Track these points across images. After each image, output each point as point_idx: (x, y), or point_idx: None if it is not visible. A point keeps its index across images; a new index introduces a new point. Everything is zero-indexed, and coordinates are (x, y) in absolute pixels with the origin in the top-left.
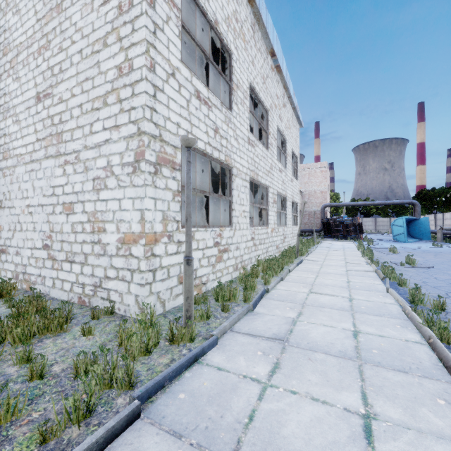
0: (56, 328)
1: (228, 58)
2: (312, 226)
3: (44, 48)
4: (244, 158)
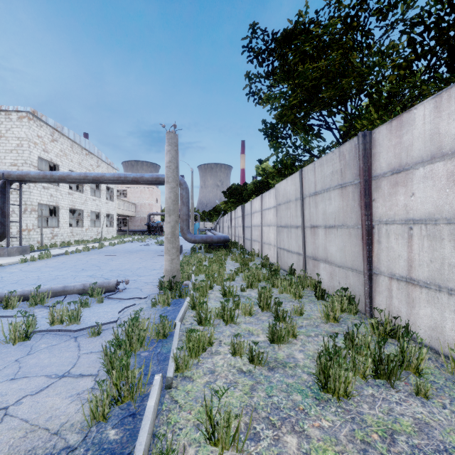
0: None
1: (58, 166)
2: (143, 228)
3: None
4: (66, 201)
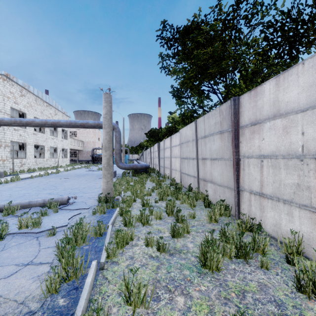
0: None
1: (25, 114)
2: (88, 158)
3: None
4: (31, 139)
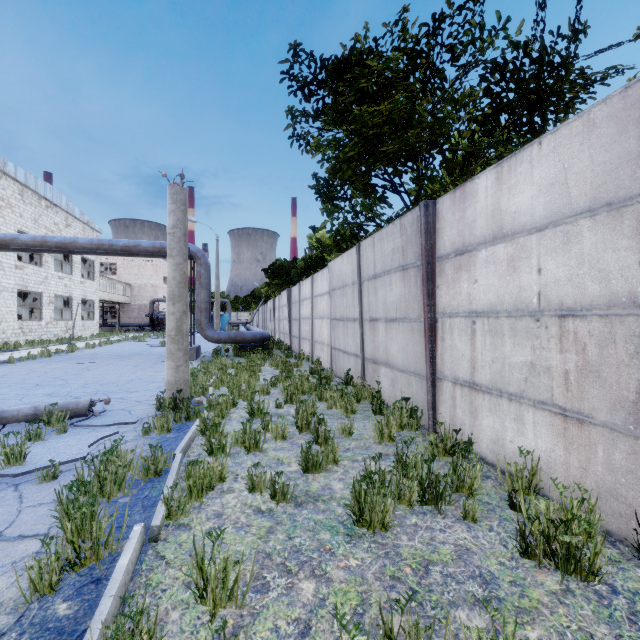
0: None
1: None
2: (143, 321)
3: None
4: (11, 279)
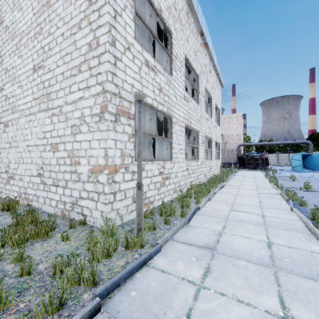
0: (44, 235)
1: (169, 37)
2: (230, 160)
3: (38, 33)
4: (181, 110)
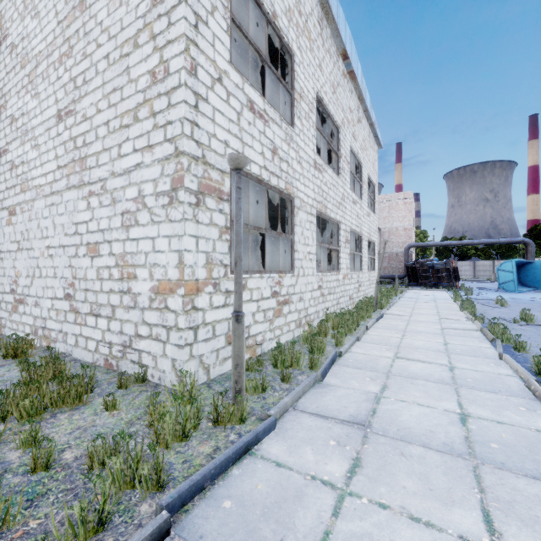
0: (74, 400)
1: (289, 60)
2: (393, 271)
3: (65, 55)
4: (309, 186)
